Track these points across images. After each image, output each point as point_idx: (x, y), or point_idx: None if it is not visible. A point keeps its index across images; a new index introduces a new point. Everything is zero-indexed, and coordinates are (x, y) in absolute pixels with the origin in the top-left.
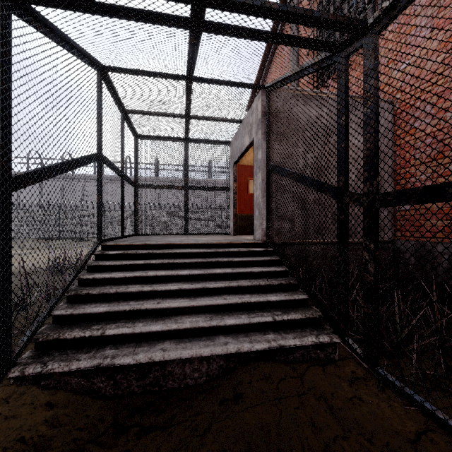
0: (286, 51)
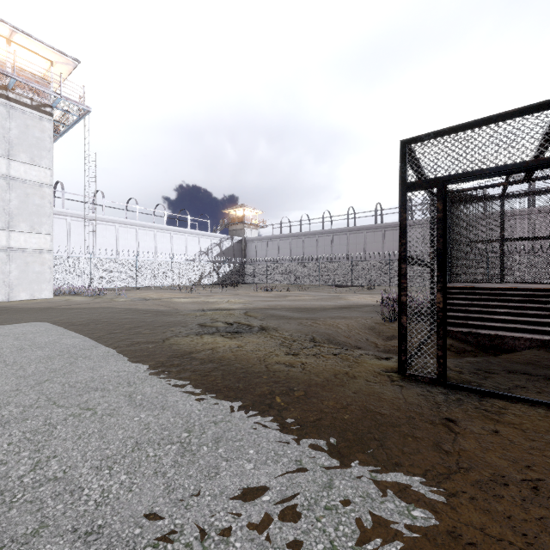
0: None
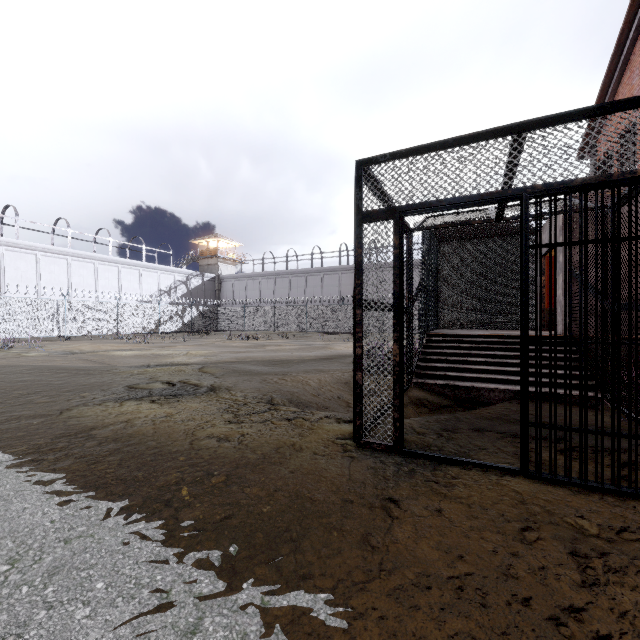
0: (636, 81)
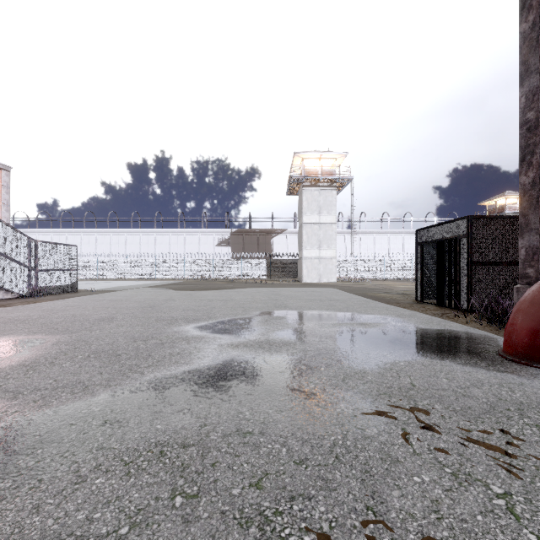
0: None
